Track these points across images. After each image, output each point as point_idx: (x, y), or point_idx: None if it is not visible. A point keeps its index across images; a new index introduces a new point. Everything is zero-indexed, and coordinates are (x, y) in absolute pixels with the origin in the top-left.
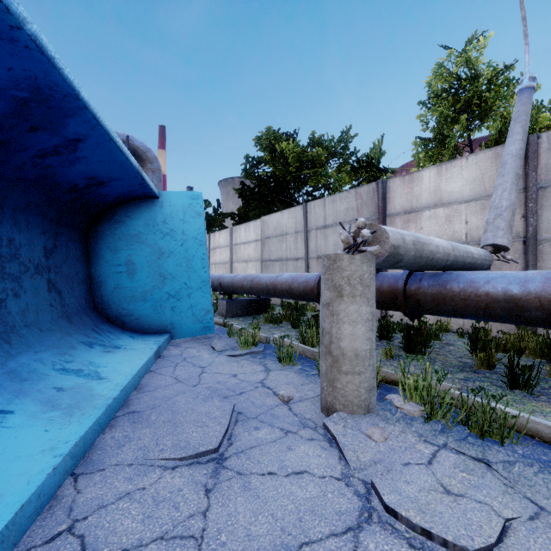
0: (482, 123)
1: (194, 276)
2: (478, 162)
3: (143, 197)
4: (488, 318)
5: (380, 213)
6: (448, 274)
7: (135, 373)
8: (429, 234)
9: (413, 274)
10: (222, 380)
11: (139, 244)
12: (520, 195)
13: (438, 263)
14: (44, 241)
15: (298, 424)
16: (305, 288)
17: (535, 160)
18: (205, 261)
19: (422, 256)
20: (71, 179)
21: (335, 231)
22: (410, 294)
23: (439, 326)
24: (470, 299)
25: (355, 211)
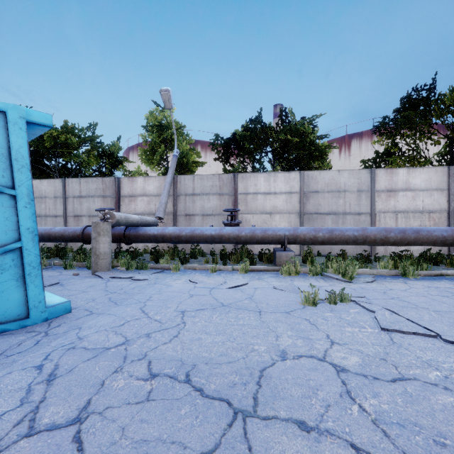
0: (172, 150)
1: None
2: (159, 180)
3: None
4: (150, 242)
5: (116, 195)
6: (140, 228)
7: None
8: (140, 208)
9: (128, 228)
10: None
11: None
12: (172, 197)
13: (135, 224)
14: None
15: (84, 277)
16: (74, 235)
17: (176, 185)
18: None
19: (128, 222)
20: None
21: (88, 200)
22: (126, 235)
23: (144, 251)
24: (145, 236)
25: (102, 190)
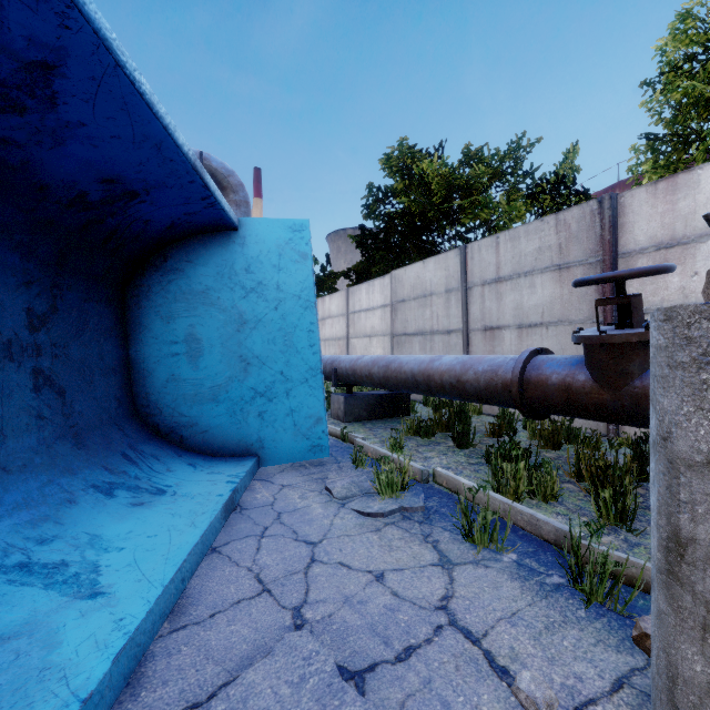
0: None
1: (295, 361)
2: None
3: (212, 228)
4: None
5: (605, 252)
6: None
7: (170, 577)
8: None
9: None
10: (355, 592)
11: (206, 306)
12: None
13: None
14: (27, 299)
15: None
16: (490, 383)
17: None
18: (313, 335)
19: None
20: (68, 180)
21: (516, 286)
22: None
23: None
24: None
25: (554, 251)
